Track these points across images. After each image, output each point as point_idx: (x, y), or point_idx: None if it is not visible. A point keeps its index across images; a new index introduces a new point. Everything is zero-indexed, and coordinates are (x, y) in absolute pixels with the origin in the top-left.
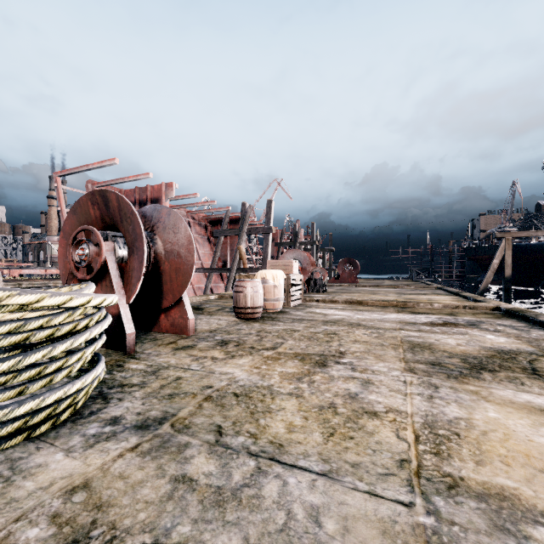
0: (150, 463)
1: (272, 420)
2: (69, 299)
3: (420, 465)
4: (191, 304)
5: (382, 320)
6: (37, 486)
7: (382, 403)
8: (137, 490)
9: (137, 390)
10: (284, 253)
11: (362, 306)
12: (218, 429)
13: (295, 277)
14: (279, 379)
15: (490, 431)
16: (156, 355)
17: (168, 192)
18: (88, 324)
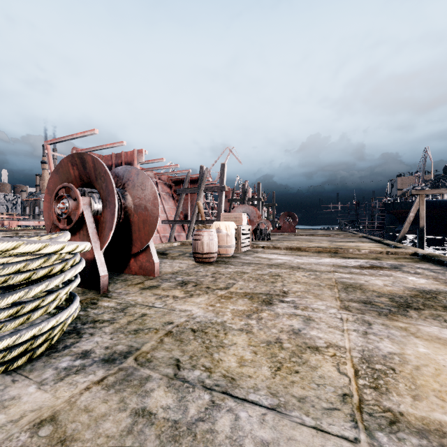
0: (114, 396)
1: (225, 354)
2: (43, 246)
3: (361, 399)
4: (157, 250)
5: (318, 263)
6: (8, 419)
7: (322, 338)
8: (99, 424)
9: (107, 326)
10: (235, 208)
11: (301, 252)
12: (176, 363)
13: (244, 227)
14: (231, 316)
15: (422, 366)
16: (126, 294)
17: (139, 157)
18: (63, 268)
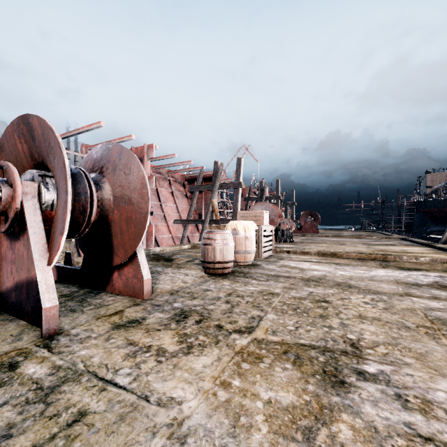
0: None
1: None
2: None
3: None
4: (163, 254)
5: (373, 278)
6: None
7: None
8: None
9: None
10: (253, 206)
11: (337, 258)
12: None
13: (266, 228)
14: (267, 434)
15: None
16: (82, 341)
17: (149, 152)
18: None
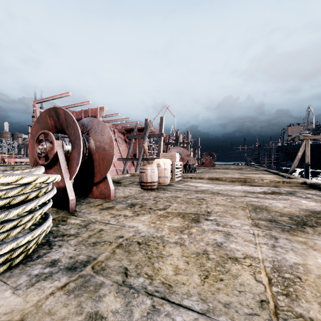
0: (73, 301)
1: (163, 264)
2: (20, 178)
3: (276, 305)
4: (114, 180)
5: (233, 190)
6: None
7: (240, 250)
8: None
9: (72, 239)
10: (170, 149)
11: (219, 181)
12: (124, 271)
13: (177, 163)
14: (168, 231)
15: None
16: (88, 213)
17: (101, 112)
18: (38, 195)
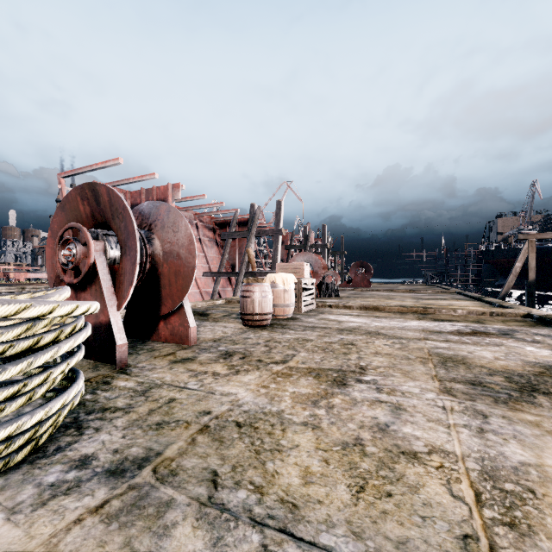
0: (116, 535)
1: (283, 463)
2: (22, 308)
3: (493, 546)
4: (196, 310)
5: (403, 328)
6: None
7: (420, 439)
8: None
9: (120, 416)
10: (294, 256)
11: (379, 312)
12: (212, 478)
13: (306, 281)
14: (290, 403)
15: None
16: (150, 370)
17: (175, 193)
18: (57, 338)
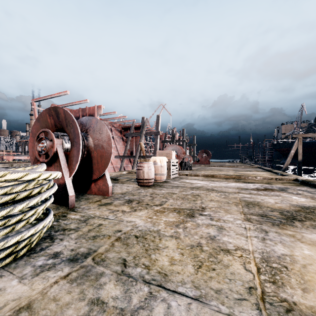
0: (76, 288)
1: (160, 255)
2: (24, 175)
3: (263, 291)
4: (111, 177)
5: (227, 186)
6: None
7: (232, 243)
8: (64, 311)
9: (73, 233)
10: (166, 147)
11: (214, 178)
12: (123, 262)
13: (173, 161)
14: (164, 226)
15: (307, 265)
16: (88, 209)
17: (98, 111)
18: (40, 191)
